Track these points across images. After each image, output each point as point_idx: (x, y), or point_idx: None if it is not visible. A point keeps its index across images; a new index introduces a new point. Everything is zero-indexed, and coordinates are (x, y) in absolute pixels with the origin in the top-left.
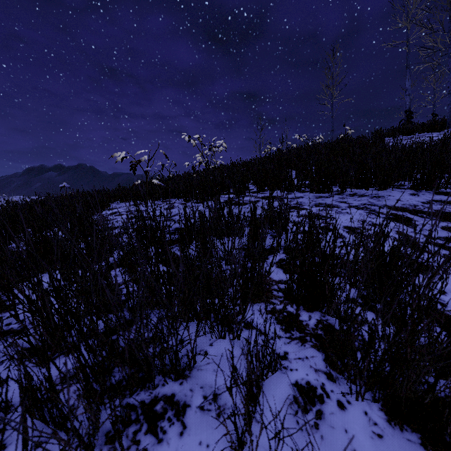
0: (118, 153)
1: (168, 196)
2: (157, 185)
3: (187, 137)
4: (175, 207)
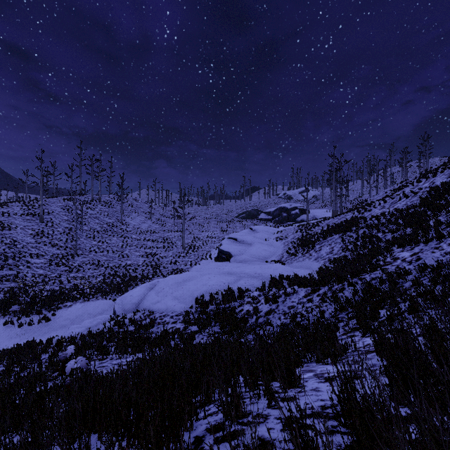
0: None
1: None
2: None
3: None
4: None
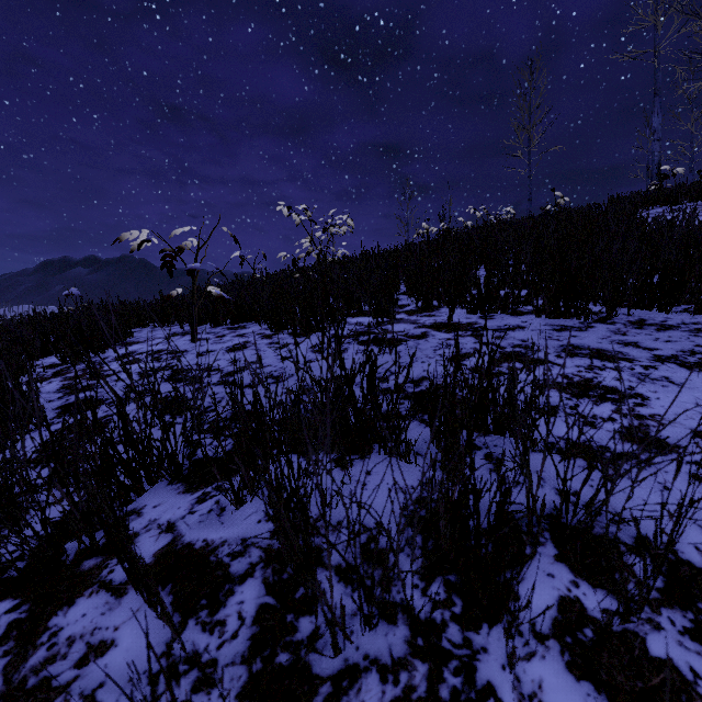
0: (133, 232)
1: (241, 318)
2: (218, 297)
3: (285, 209)
4: (249, 345)
